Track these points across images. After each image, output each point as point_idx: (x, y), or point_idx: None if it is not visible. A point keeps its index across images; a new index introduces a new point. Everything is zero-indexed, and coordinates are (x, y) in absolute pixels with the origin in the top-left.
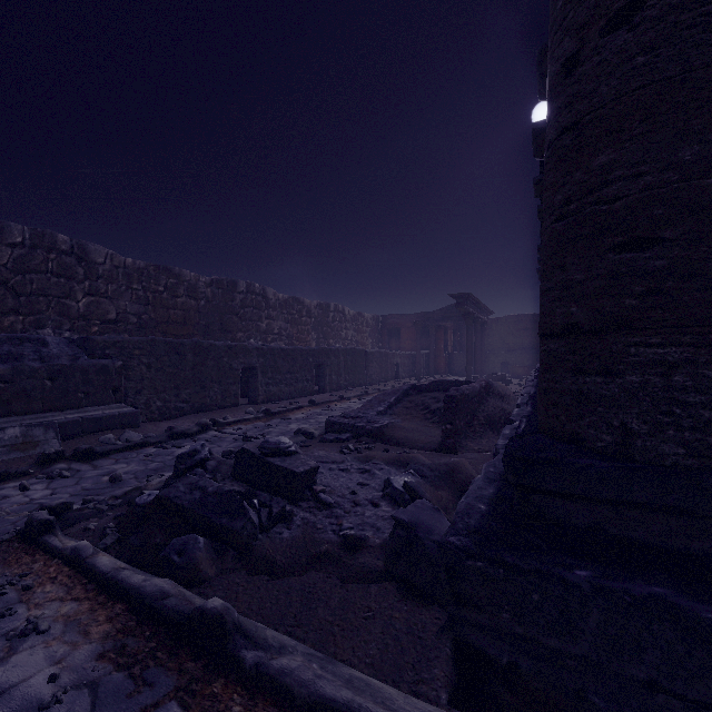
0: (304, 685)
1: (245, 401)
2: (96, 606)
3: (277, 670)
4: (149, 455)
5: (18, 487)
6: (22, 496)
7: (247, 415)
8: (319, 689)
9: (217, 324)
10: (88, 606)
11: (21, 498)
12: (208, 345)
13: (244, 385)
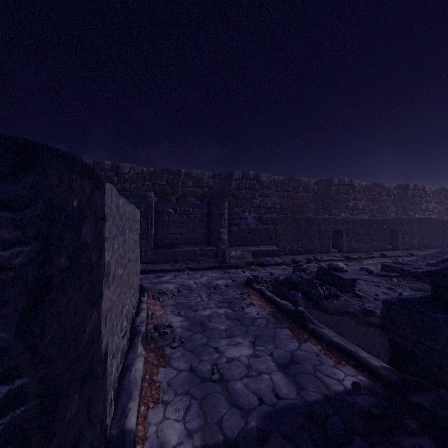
0: (327, 336)
1: (335, 250)
2: (267, 304)
3: (319, 331)
4: (284, 268)
5: (241, 271)
6: (243, 274)
7: (335, 258)
8: (332, 338)
9: (320, 205)
10: (265, 304)
11: (243, 274)
12: (313, 218)
13: (335, 241)
